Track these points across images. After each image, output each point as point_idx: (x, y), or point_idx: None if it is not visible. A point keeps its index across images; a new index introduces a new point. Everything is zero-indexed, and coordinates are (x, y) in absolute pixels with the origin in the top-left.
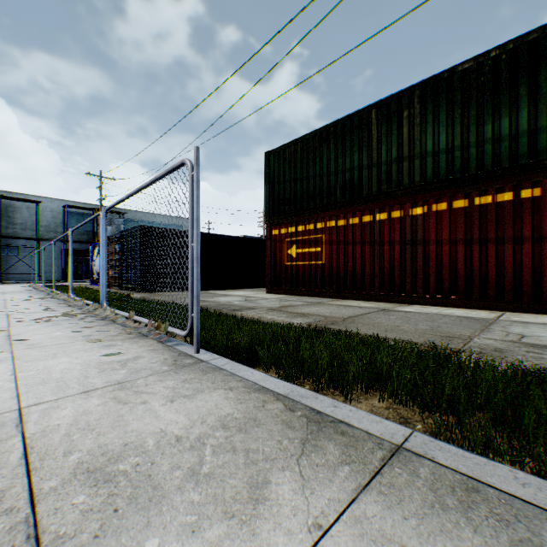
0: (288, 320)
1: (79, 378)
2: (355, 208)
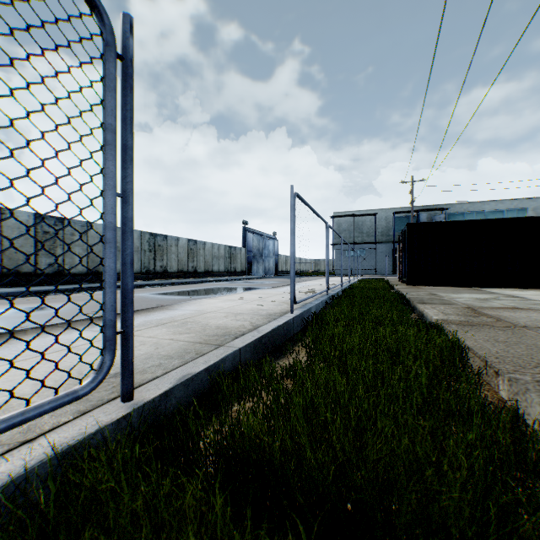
0: (430, 315)
1: (239, 310)
2: None
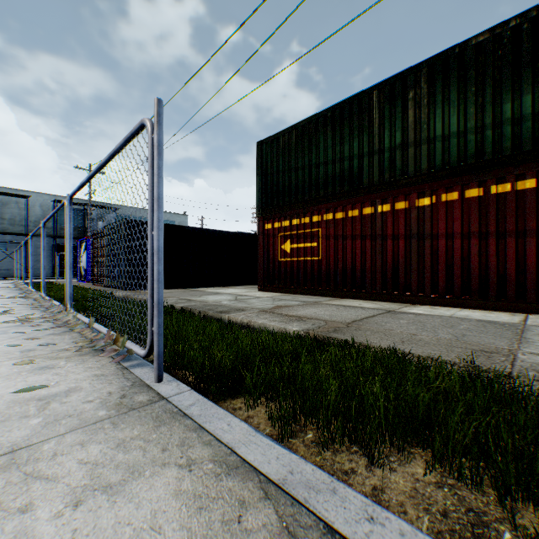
0: (282, 326)
1: None
2: (354, 199)
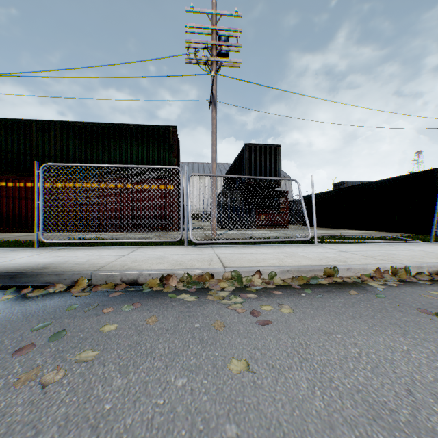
0: None
1: None
2: (22, 177)
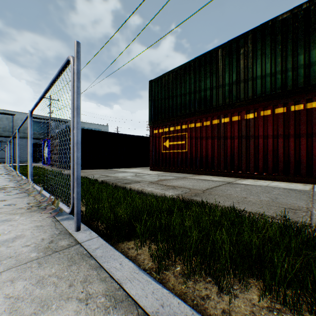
0: (162, 192)
1: None
2: (207, 115)
